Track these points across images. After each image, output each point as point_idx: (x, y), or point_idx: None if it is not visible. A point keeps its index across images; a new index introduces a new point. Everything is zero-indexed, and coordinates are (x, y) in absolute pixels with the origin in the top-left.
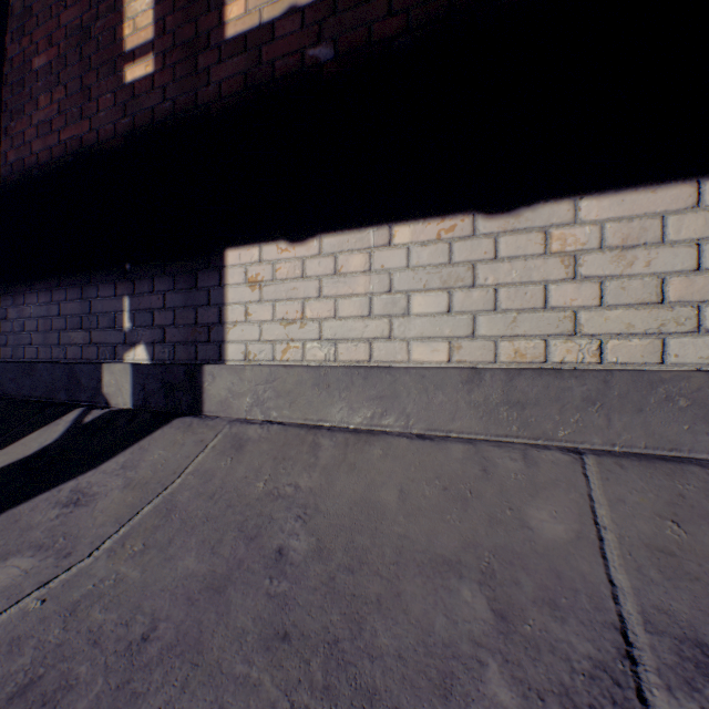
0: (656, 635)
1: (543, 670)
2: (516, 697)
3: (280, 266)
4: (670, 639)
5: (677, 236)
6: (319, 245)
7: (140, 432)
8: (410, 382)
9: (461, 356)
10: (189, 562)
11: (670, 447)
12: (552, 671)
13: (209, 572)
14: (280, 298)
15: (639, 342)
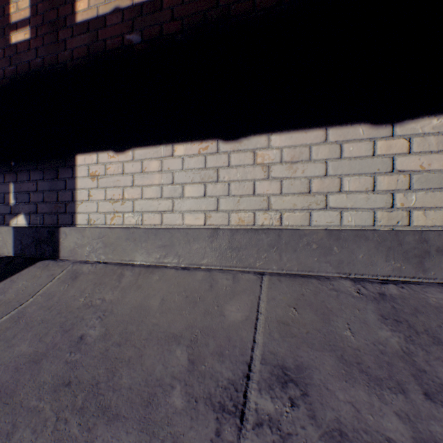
0: (264, 365)
1: (203, 387)
2: (184, 402)
3: (110, 166)
4: (270, 366)
5: (316, 157)
6: (133, 154)
7: (13, 271)
8: (180, 237)
9: (211, 221)
10: (23, 347)
11: (309, 270)
12: (207, 387)
13: (34, 352)
14: (110, 186)
15: (299, 214)
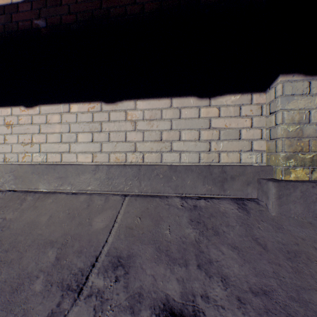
0: (108, 256)
1: (60, 275)
2: (43, 286)
3: (21, 118)
4: (111, 257)
5: (165, 117)
6: (39, 109)
7: None
8: (73, 171)
9: (97, 159)
10: None
11: (158, 192)
12: (62, 275)
13: None
14: (21, 133)
15: (155, 155)
